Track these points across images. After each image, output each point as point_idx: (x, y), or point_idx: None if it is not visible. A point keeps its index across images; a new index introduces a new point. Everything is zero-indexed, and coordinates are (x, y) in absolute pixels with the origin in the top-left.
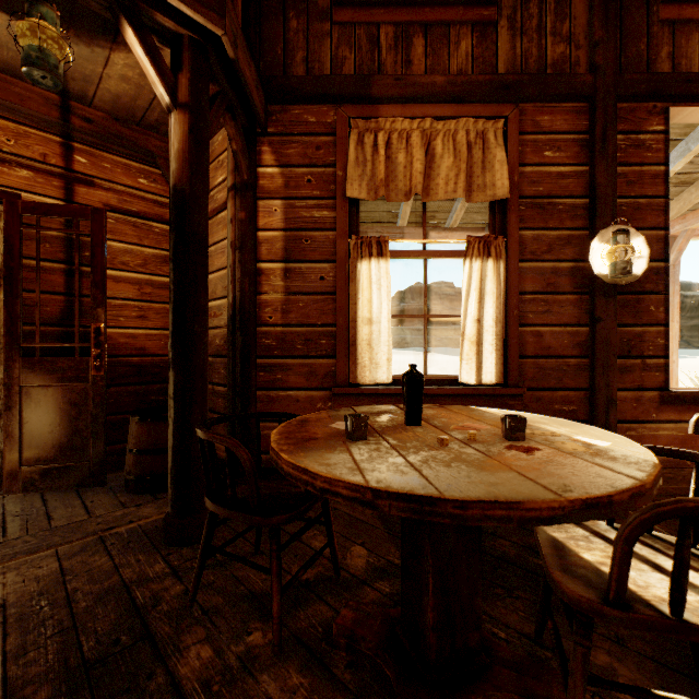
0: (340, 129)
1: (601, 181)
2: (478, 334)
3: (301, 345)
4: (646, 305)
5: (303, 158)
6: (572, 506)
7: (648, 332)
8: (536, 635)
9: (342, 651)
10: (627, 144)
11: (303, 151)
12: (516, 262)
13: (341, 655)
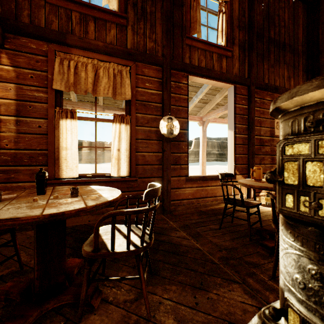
0: (50, 55)
1: (165, 98)
2: (118, 155)
3: (27, 160)
4: (181, 145)
5: (28, 65)
6: (44, 217)
7: (182, 155)
8: (102, 272)
9: (2, 302)
10: (175, 86)
11: (28, 61)
12: (134, 126)
13: (1, 304)
